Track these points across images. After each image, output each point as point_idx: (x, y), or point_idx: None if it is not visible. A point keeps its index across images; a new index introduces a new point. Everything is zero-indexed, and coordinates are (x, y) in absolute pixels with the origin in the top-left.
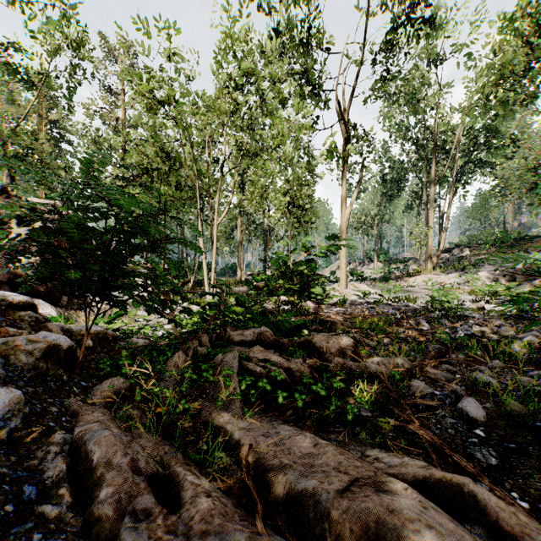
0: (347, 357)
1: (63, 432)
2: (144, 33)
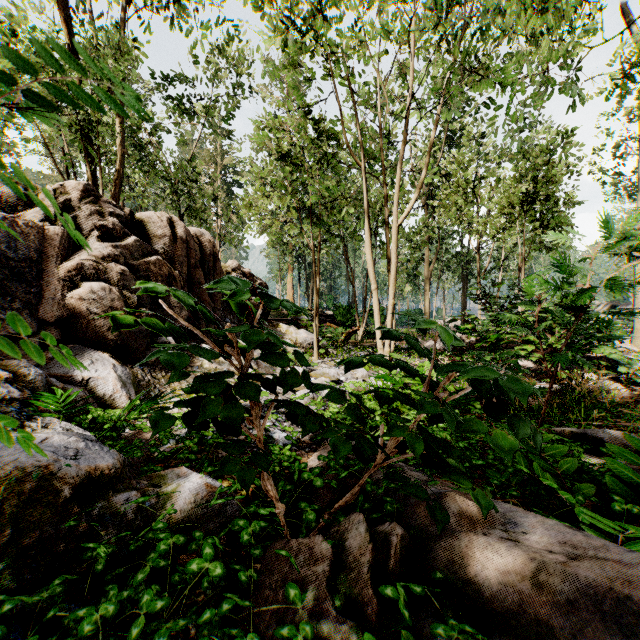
0: None
1: None
2: None
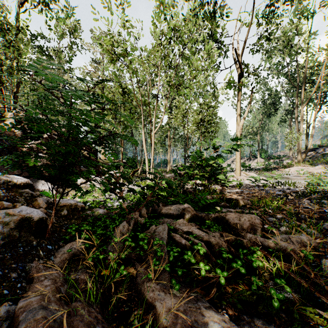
0: (257, 234)
1: (10, 303)
2: (108, 10)
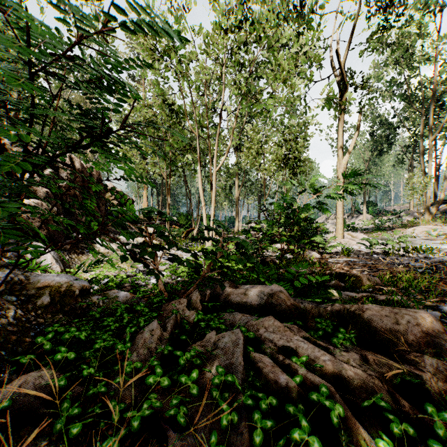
0: (444, 356)
1: None
2: None
